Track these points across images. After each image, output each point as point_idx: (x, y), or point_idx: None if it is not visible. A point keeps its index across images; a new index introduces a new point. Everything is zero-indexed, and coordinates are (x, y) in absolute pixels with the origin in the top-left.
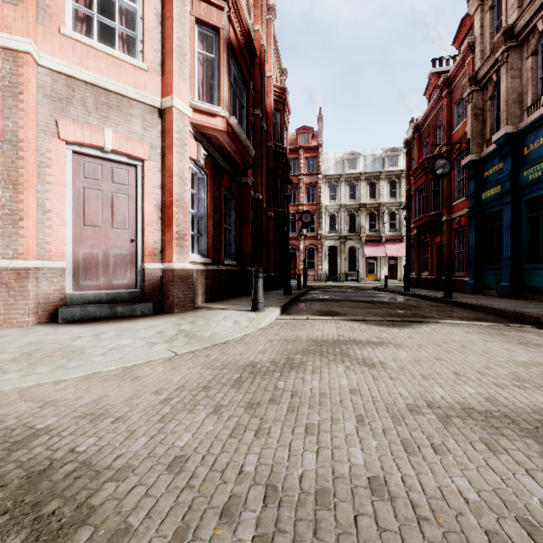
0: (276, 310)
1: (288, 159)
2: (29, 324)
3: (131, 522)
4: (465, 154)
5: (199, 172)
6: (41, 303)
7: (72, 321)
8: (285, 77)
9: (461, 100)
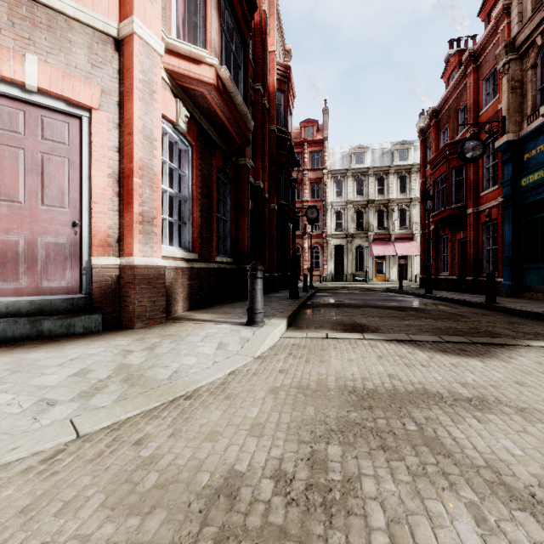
0: (281, 325)
1: (293, 147)
2: None
3: None
4: (499, 135)
5: (181, 141)
6: None
7: None
8: (289, 59)
9: (491, 75)
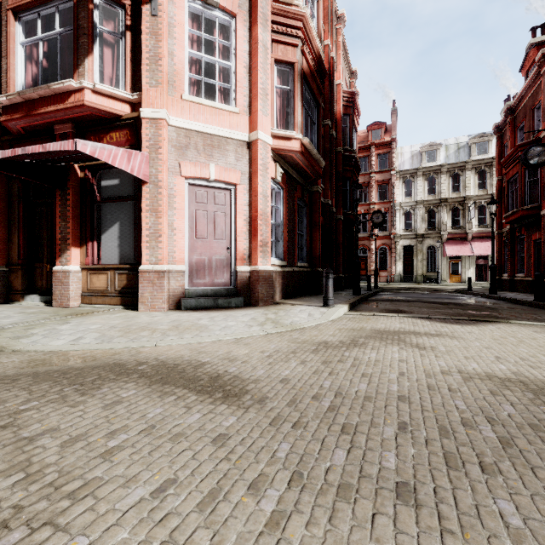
0: (344, 307)
1: (358, 160)
2: (165, 309)
3: (268, 395)
4: None
5: (277, 188)
6: (170, 295)
7: (190, 309)
8: (355, 79)
9: None
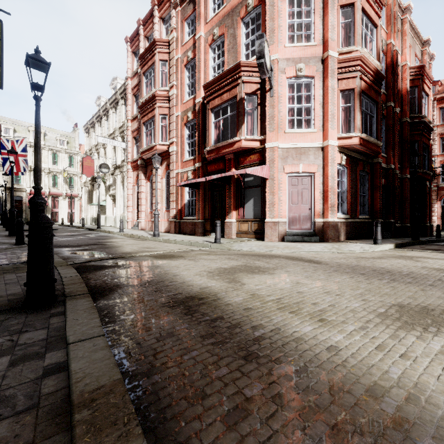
0: (389, 245)
1: (429, 122)
2: (277, 241)
3: (330, 264)
4: None
5: (342, 168)
6: (279, 234)
7: (289, 242)
8: (427, 46)
9: None
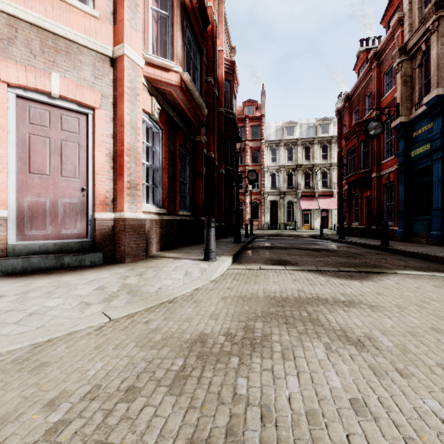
0: (228, 260)
1: (237, 124)
2: None
3: None
4: (395, 117)
5: (154, 126)
6: None
7: (12, 274)
8: (234, 54)
9: (390, 70)
